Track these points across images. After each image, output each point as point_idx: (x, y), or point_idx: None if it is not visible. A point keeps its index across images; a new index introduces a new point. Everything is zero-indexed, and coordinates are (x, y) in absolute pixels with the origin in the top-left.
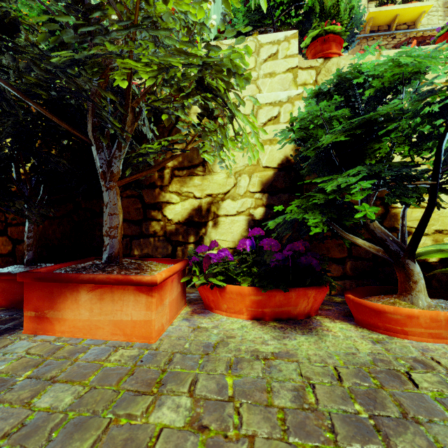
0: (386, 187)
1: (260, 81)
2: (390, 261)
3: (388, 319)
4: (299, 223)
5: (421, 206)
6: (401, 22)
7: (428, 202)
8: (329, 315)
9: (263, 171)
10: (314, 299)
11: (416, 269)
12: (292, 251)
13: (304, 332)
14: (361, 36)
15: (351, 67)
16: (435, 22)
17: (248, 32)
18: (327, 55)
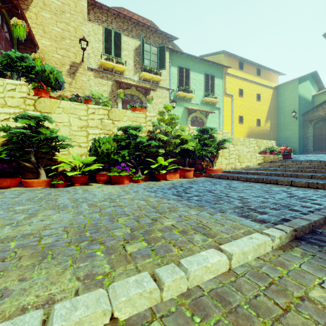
0: (15, 150)
1: (6, 98)
2: (35, 169)
3: (28, 183)
4: (4, 159)
5: (65, 154)
6: (117, 70)
7: (35, 154)
8: (19, 187)
9: (2, 139)
10: (10, 182)
11: (41, 171)
12: (3, 168)
13: (0, 189)
14: (99, 70)
15: (24, 114)
16: (131, 75)
17: (3, 72)
18: (40, 96)
